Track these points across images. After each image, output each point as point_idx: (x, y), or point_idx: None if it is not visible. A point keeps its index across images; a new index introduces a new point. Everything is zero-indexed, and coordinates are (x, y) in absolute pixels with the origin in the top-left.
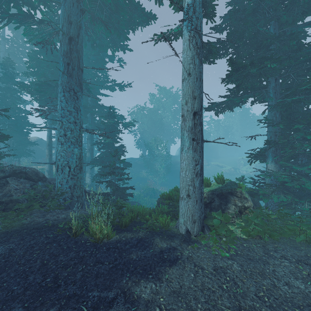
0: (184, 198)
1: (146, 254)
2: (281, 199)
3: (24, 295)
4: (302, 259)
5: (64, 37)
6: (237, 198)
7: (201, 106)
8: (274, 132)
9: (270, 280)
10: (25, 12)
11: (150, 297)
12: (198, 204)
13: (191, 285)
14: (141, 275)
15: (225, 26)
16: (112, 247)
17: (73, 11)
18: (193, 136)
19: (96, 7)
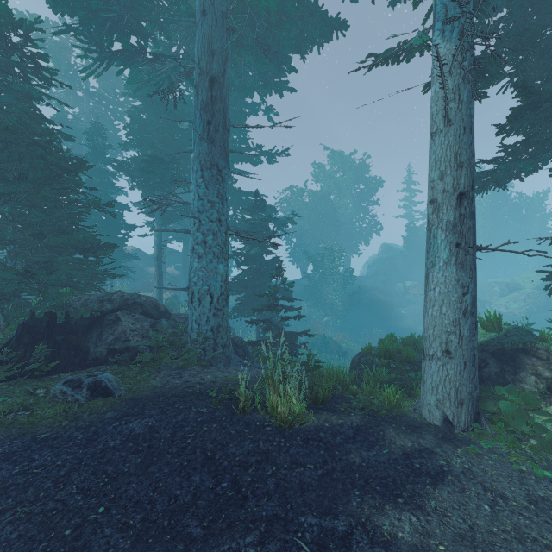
0: (437, 357)
1: (378, 457)
2: None
3: (195, 507)
4: None
5: (202, 78)
6: (541, 362)
7: (473, 181)
8: None
9: None
10: (134, 45)
11: (417, 540)
12: (469, 370)
13: (493, 528)
14: (381, 496)
15: (496, 24)
16: (311, 438)
17: (216, 34)
18: (457, 240)
19: (244, 22)
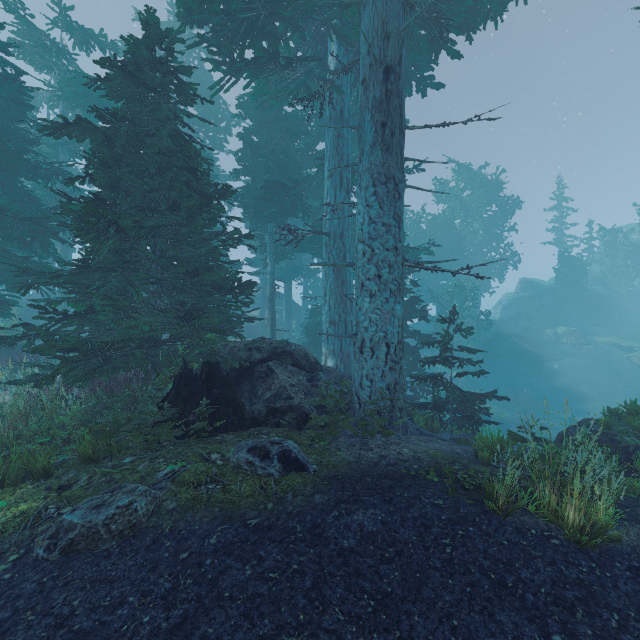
0: None
1: None
2: None
3: None
4: None
5: (374, 69)
6: None
7: None
8: None
9: None
10: (266, 51)
11: None
12: None
13: None
14: None
15: None
16: (639, 568)
17: (391, 11)
18: None
19: None
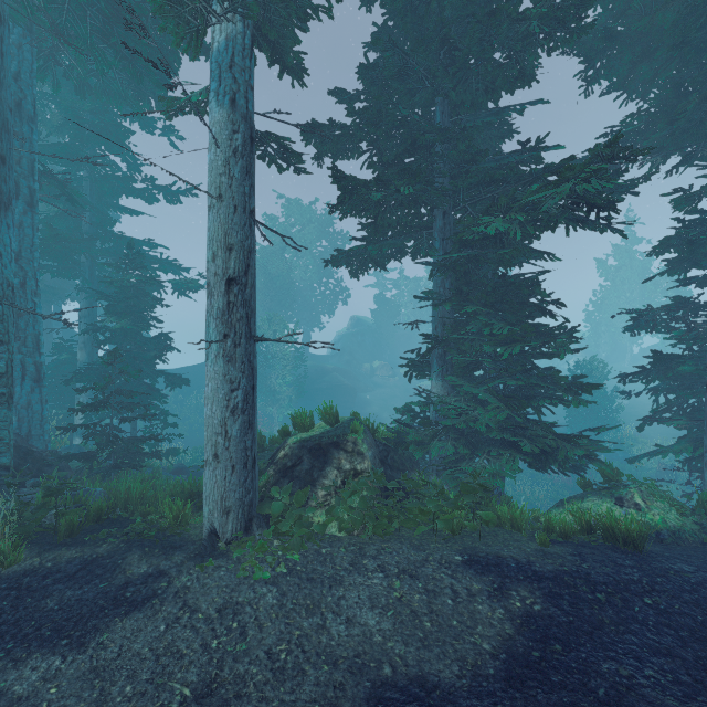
0: (209, 462)
1: (86, 594)
2: (443, 451)
3: None
4: (412, 567)
5: None
6: (346, 455)
7: (248, 266)
8: (441, 318)
9: (322, 616)
10: None
11: (30, 690)
12: (239, 474)
13: (144, 651)
14: (42, 644)
15: (356, 94)
16: (4, 587)
17: None
18: (225, 330)
19: (65, 3)
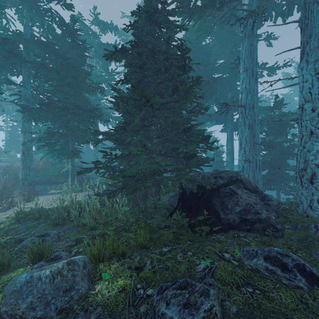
0: None
1: None
2: None
3: None
4: None
5: None
6: None
7: None
8: None
9: None
10: None
11: None
12: None
13: None
14: None
15: None
16: None
17: None
18: None
19: None
